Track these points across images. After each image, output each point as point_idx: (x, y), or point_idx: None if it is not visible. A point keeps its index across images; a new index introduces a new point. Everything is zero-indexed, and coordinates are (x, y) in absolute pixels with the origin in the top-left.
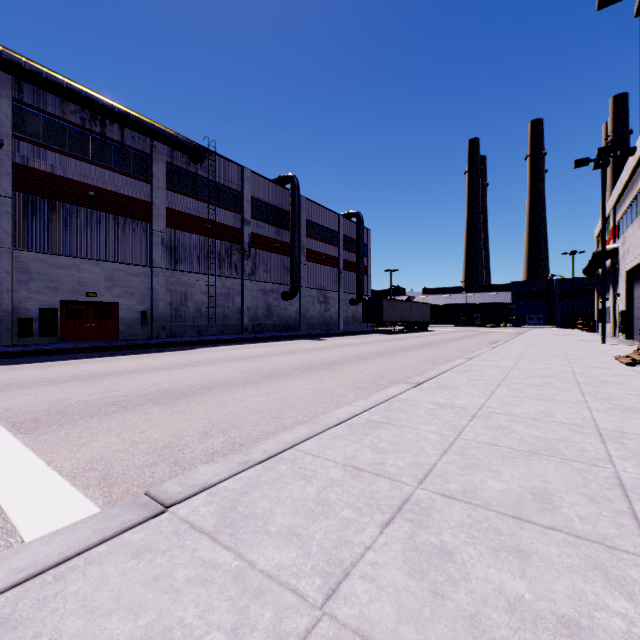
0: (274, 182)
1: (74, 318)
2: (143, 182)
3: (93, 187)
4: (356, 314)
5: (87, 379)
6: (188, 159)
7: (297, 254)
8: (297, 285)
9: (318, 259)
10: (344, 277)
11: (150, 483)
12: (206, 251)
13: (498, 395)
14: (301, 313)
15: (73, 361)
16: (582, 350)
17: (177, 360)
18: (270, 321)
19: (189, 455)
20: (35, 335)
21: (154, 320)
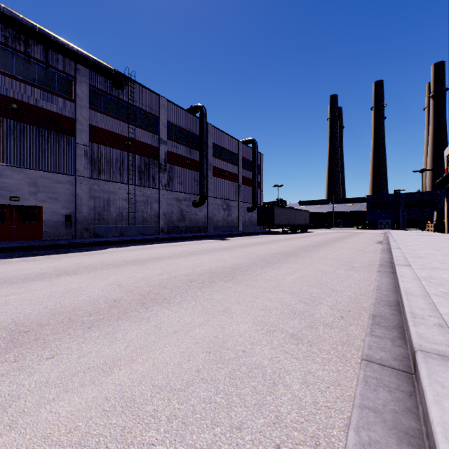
0: (186, 110)
1: None
2: (67, 100)
3: (16, 100)
4: (252, 219)
5: None
6: (110, 84)
7: (205, 169)
8: (205, 195)
9: (222, 175)
10: (242, 190)
11: None
12: (127, 164)
13: None
14: (208, 218)
15: None
16: None
17: (64, 264)
18: (183, 224)
19: None
20: None
21: (78, 222)
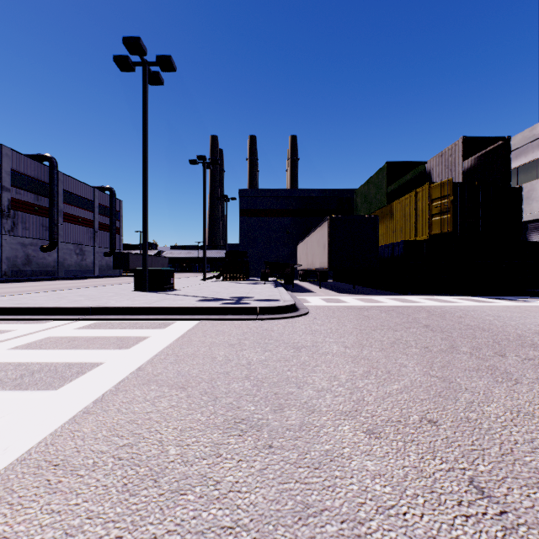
0: (33, 159)
1: None
2: None
3: None
4: (110, 263)
5: None
6: None
7: (56, 217)
8: (56, 241)
9: (75, 221)
10: (99, 235)
11: None
12: None
13: None
14: (59, 262)
15: None
16: None
17: None
18: (29, 268)
19: None
20: None
21: None
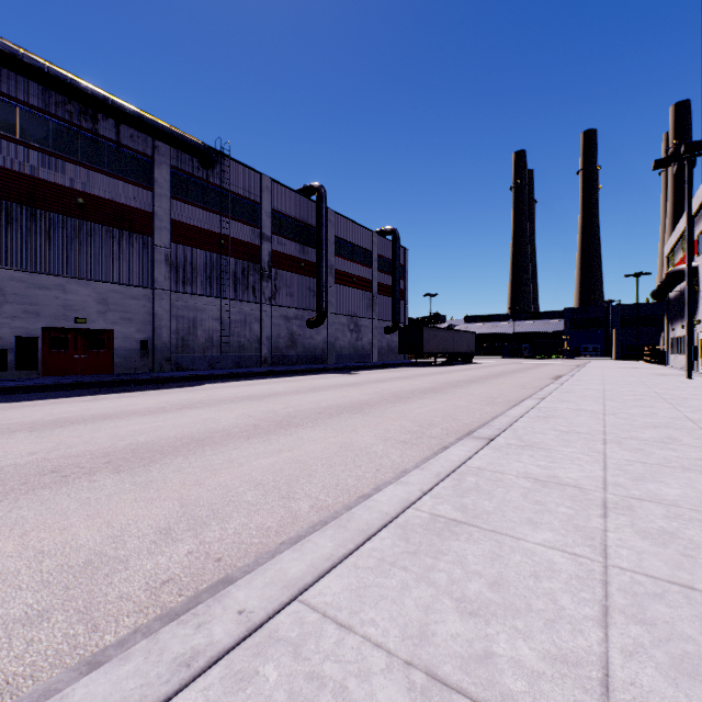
0: (298, 192)
1: (59, 348)
2: (143, 189)
3: (82, 193)
4: (391, 344)
5: (43, 428)
6: (197, 163)
7: (324, 275)
8: (324, 311)
9: (348, 281)
10: (378, 302)
11: (4, 681)
12: (219, 271)
13: (616, 460)
14: (329, 343)
15: (43, 401)
16: (672, 387)
17: (174, 400)
18: (293, 352)
19: (118, 589)
20: (10, 368)
21: (156, 351)
